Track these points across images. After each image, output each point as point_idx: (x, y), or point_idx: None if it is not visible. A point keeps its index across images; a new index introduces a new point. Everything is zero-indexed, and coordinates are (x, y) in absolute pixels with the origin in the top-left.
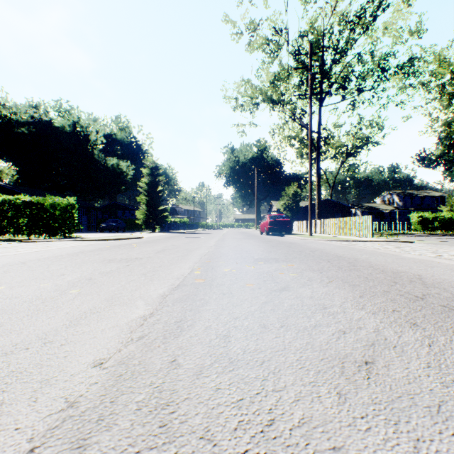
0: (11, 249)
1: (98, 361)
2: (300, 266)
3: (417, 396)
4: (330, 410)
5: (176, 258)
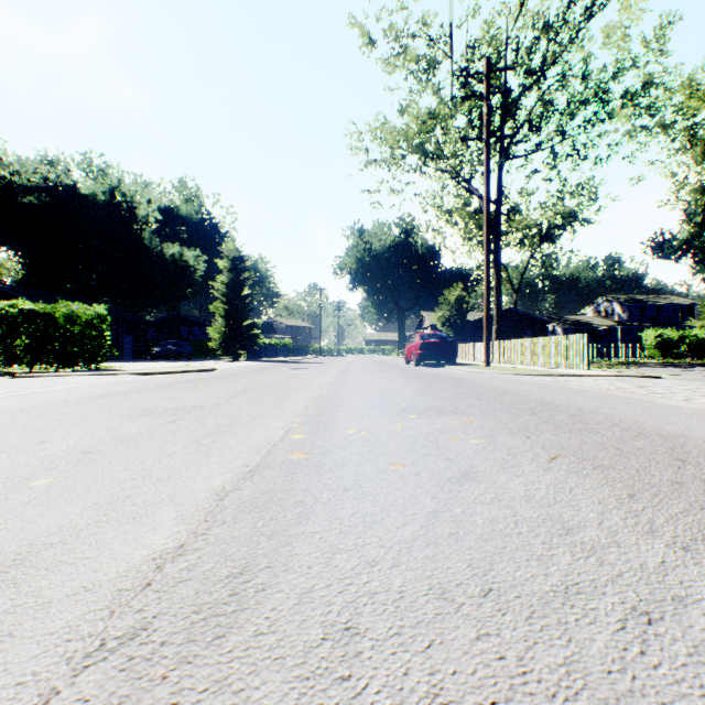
0: None
1: None
2: (485, 423)
3: None
4: None
5: (264, 407)
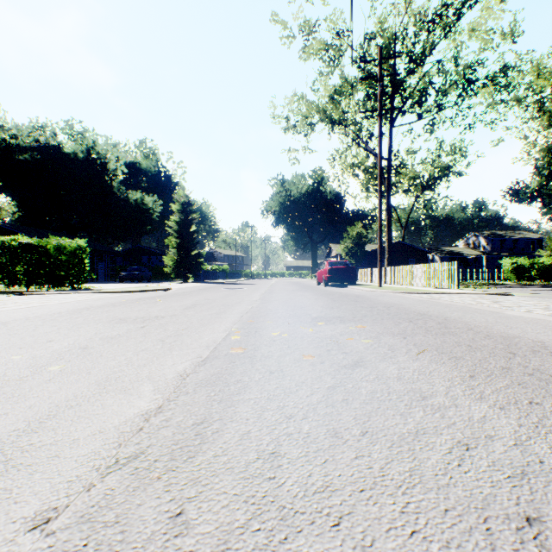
0: None
1: (42, 515)
2: (374, 328)
3: None
4: None
5: (209, 317)
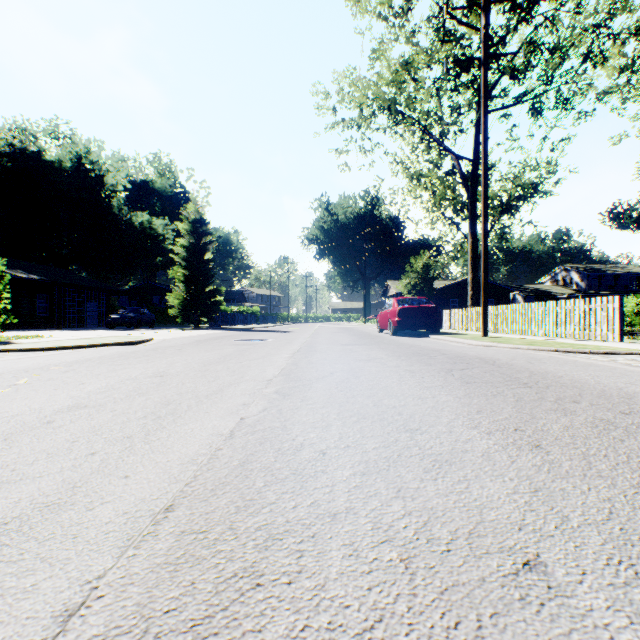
0: None
1: None
2: None
3: None
4: None
5: None
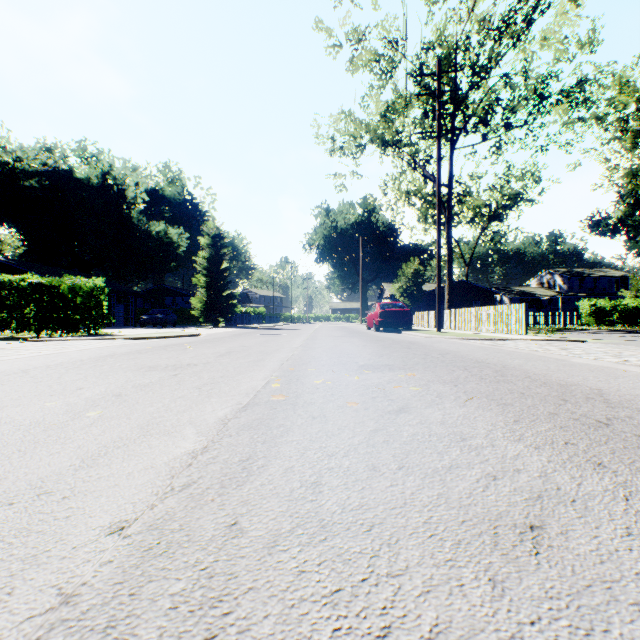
0: (11, 351)
1: (117, 524)
2: (425, 376)
3: (617, 584)
4: (481, 609)
5: (247, 364)
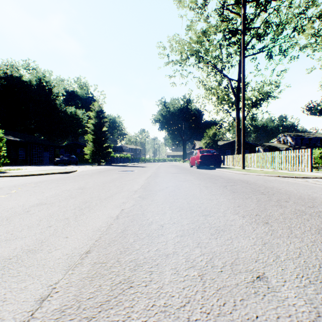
0: None
1: None
2: None
3: None
4: None
5: None
